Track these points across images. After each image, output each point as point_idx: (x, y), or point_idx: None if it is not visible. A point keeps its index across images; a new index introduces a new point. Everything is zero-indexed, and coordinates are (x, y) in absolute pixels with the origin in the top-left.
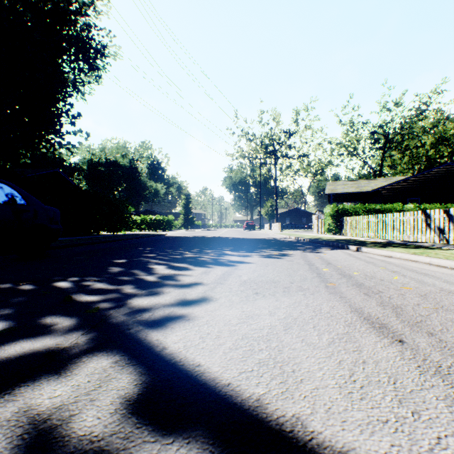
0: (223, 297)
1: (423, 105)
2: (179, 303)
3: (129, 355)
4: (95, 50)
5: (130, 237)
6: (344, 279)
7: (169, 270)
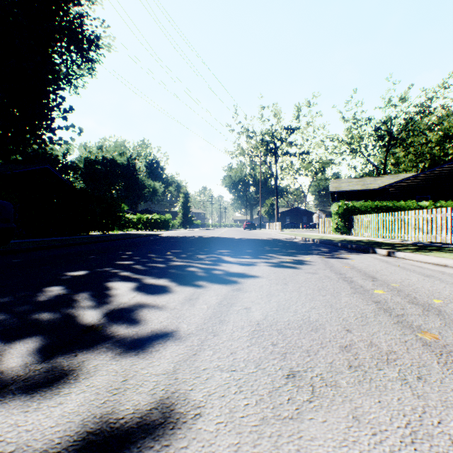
0: (216, 399)
1: (430, 100)
2: (82, 447)
3: None
4: (88, 40)
5: (118, 237)
6: (433, 316)
7: (134, 294)
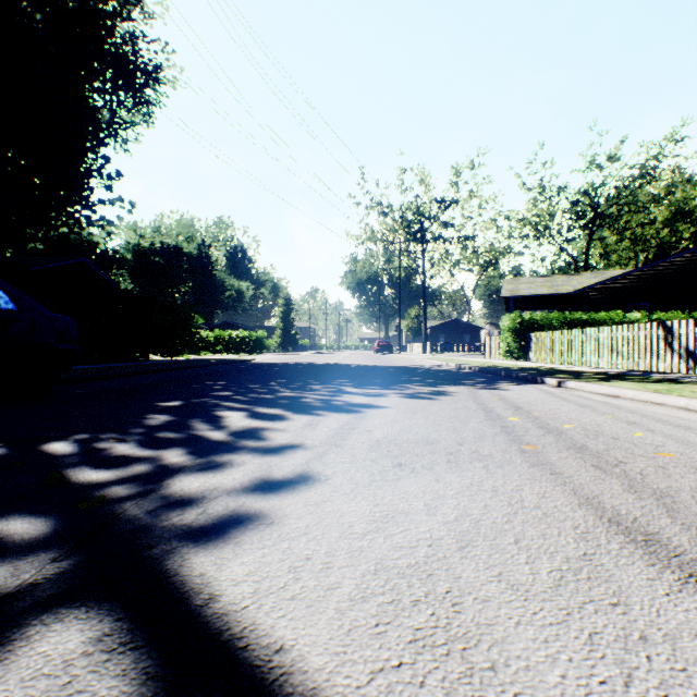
0: (340, 473)
1: (653, 159)
2: (257, 487)
3: (133, 619)
4: (143, 73)
5: (195, 364)
6: (550, 436)
7: (250, 420)
